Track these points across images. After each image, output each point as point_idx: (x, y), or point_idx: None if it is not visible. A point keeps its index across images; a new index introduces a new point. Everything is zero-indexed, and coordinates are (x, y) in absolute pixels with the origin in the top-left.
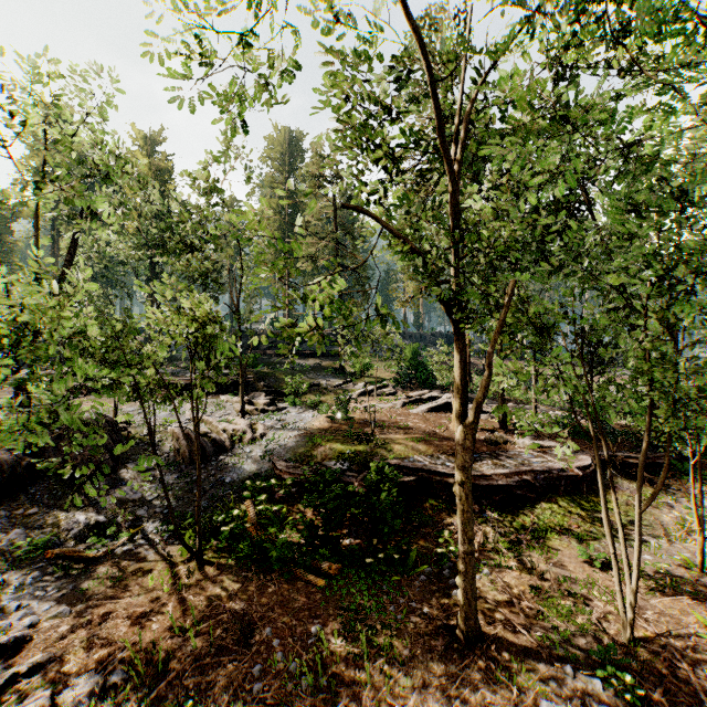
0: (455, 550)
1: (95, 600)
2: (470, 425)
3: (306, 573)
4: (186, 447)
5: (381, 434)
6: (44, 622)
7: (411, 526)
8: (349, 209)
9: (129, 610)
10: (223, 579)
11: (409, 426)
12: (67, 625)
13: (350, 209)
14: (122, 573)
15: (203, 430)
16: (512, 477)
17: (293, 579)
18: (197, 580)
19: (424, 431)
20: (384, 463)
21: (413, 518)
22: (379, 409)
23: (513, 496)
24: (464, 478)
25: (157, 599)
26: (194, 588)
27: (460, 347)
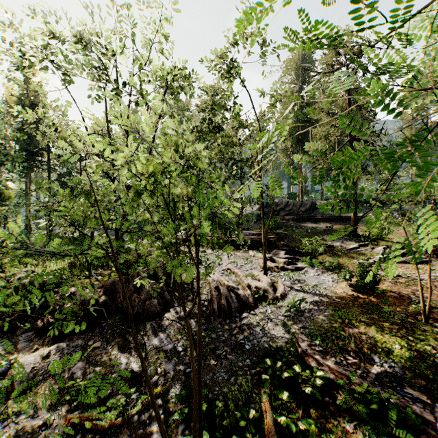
0: None
1: None
2: None
3: None
4: (215, 300)
5: (437, 322)
6: None
7: None
8: None
9: None
10: None
11: None
12: None
13: None
14: None
15: (230, 285)
16: None
17: None
18: None
19: None
20: None
21: None
22: (414, 280)
23: None
24: None
25: None
26: None
27: None
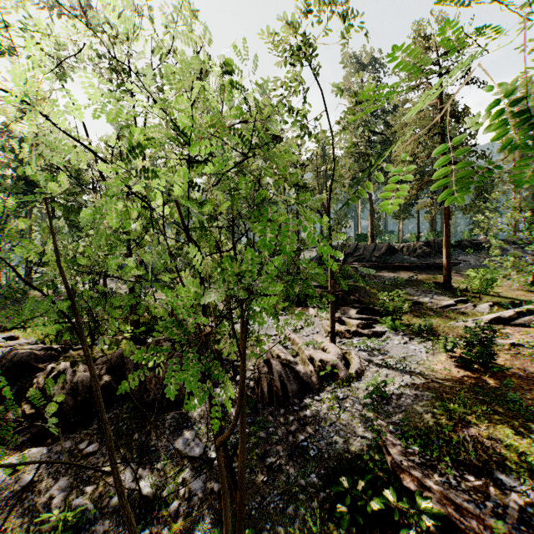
0: None
1: None
2: None
3: None
4: (264, 379)
5: None
6: None
7: None
8: None
9: None
10: None
11: None
12: None
13: None
14: None
15: (286, 358)
16: None
17: None
18: None
19: None
20: None
21: None
22: None
23: None
24: None
25: None
26: None
27: None
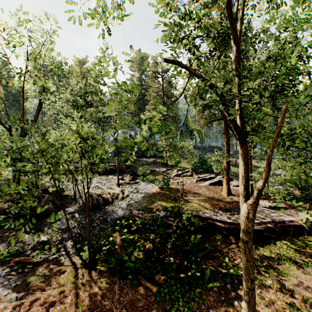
0: (234, 273)
1: (31, 290)
2: (253, 204)
3: (146, 281)
4: (90, 201)
5: (186, 197)
6: (2, 304)
7: (205, 252)
8: (171, 62)
9: (47, 299)
10: (100, 281)
11: (200, 193)
12: (13, 308)
13: (172, 62)
14: (49, 273)
15: (99, 193)
16: (261, 225)
17: (138, 284)
18: (86, 280)
19: (208, 195)
20: (189, 215)
21: (206, 248)
22: (184, 183)
23: (262, 236)
24: (248, 239)
25: (63, 292)
26: (84, 286)
27: (245, 151)
